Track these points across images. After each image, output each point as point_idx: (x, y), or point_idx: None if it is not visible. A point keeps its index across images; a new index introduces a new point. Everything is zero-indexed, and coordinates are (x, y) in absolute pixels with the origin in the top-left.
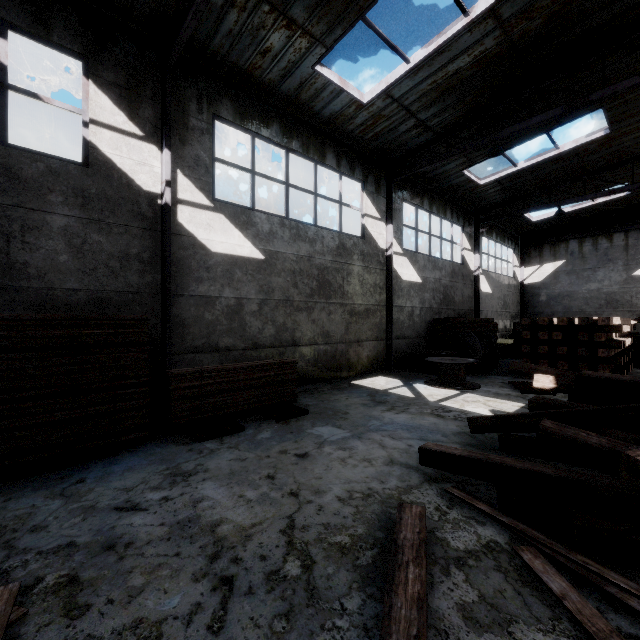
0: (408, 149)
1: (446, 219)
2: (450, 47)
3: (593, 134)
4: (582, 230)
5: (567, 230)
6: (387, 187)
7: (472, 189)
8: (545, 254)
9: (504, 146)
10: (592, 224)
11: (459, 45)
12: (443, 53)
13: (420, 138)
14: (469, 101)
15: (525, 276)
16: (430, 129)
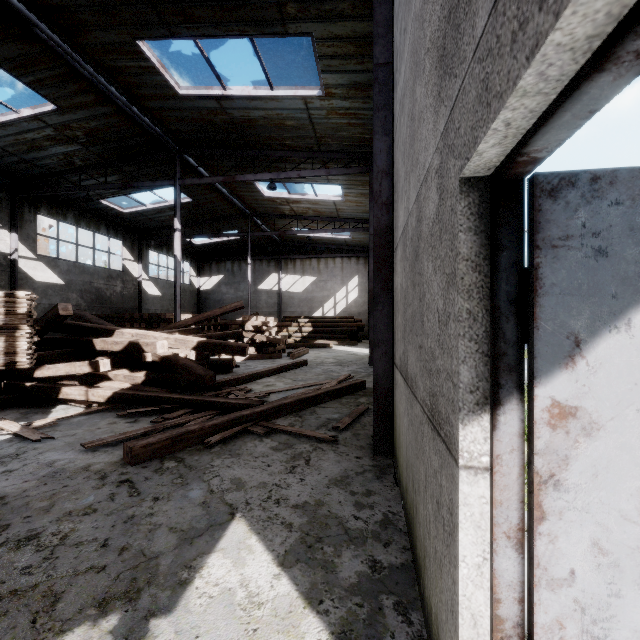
0: (28, 175)
1: (101, 233)
2: (16, 125)
3: (186, 199)
4: (233, 255)
5: (226, 254)
6: (12, 200)
7: (121, 214)
8: (213, 269)
9: (122, 192)
10: (238, 252)
11: (24, 126)
12: (12, 126)
13: (35, 170)
14: (63, 159)
15: (201, 284)
16: (40, 167)
